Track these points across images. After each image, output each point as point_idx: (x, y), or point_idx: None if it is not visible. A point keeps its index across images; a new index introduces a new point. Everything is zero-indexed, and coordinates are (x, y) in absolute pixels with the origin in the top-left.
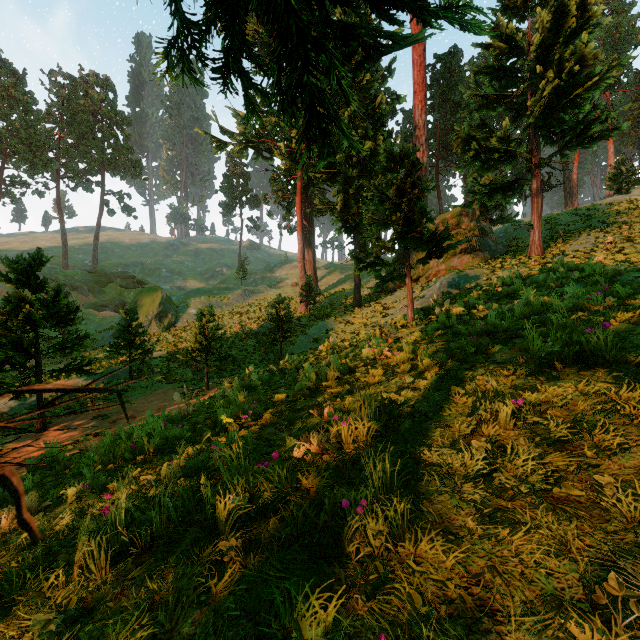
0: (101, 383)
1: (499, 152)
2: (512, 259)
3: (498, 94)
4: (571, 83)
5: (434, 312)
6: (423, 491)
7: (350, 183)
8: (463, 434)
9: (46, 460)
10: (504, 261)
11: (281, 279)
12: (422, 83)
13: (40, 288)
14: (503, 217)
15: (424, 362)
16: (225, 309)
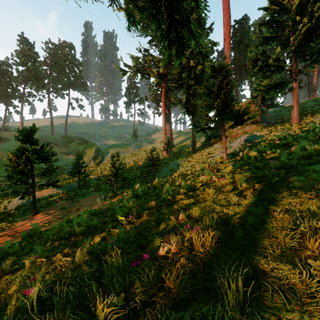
0: (65, 191)
1: (273, 67)
2: (280, 126)
3: (272, 35)
4: (318, 25)
5: (238, 155)
6: (269, 304)
7: (190, 88)
8: (292, 248)
9: (31, 233)
10: (276, 127)
11: (154, 139)
12: (228, 34)
13: (34, 144)
14: (274, 104)
15: (242, 186)
16: (126, 154)
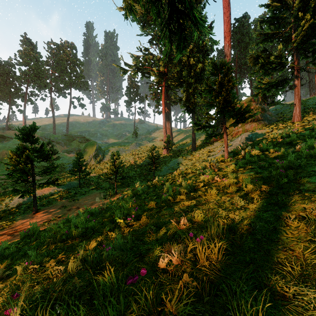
0: (65, 189)
1: (275, 64)
2: (282, 124)
3: (274, 32)
4: None
5: (239, 153)
6: None
7: (190, 86)
8: (315, 266)
9: (29, 232)
10: (277, 125)
11: (154, 137)
12: (229, 32)
13: (35, 142)
14: (274, 102)
15: (248, 187)
16: (127, 152)
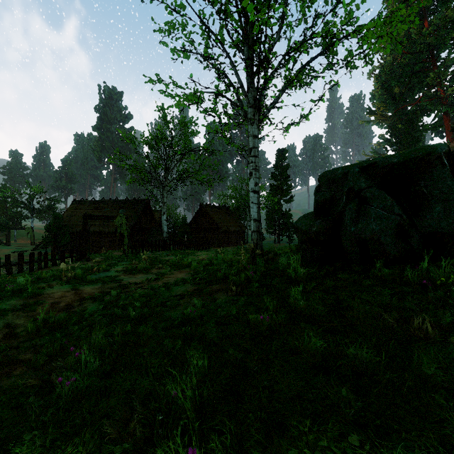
0: None
1: None
2: None
3: None
4: None
5: None
6: None
7: None
8: None
9: None
10: None
11: None
12: (449, 133)
13: None
14: None
15: None
16: None
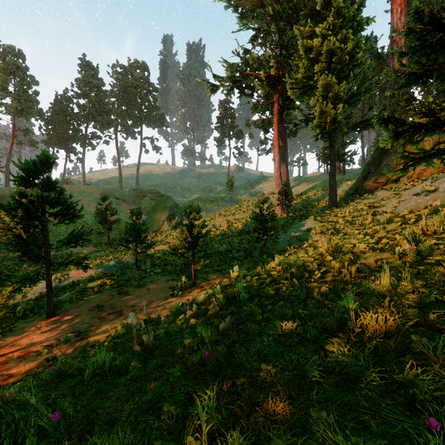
0: (114, 271)
1: None
2: None
3: None
4: None
5: None
6: None
7: (328, 89)
8: None
9: None
10: None
11: (259, 190)
12: None
13: (51, 188)
14: None
15: None
16: (217, 212)
